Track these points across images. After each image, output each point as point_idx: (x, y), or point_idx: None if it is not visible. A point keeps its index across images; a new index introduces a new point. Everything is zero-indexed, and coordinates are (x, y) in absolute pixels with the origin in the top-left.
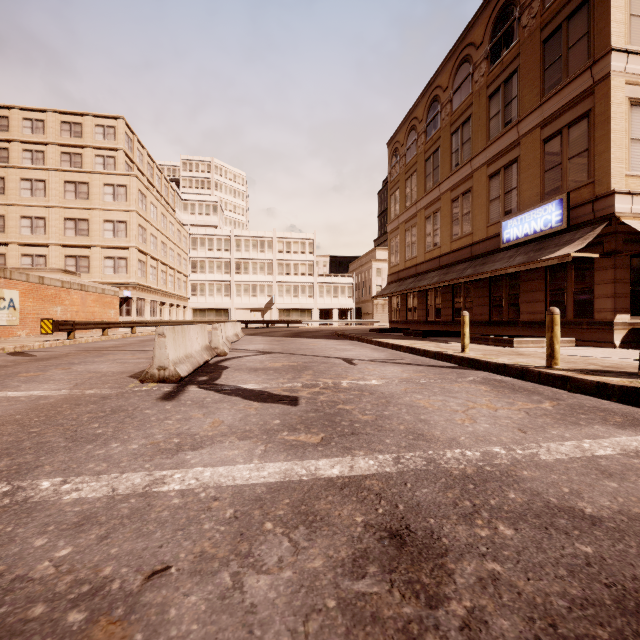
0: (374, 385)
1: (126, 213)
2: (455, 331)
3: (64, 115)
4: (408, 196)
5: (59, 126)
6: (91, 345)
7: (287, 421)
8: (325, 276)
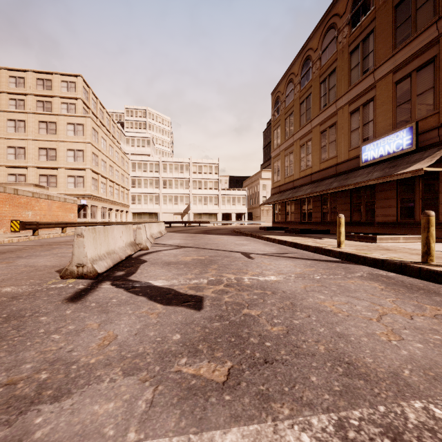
0: (274, 282)
1: (83, 144)
2: (324, 229)
3: (39, 74)
4: (287, 131)
5: (35, 82)
6: (49, 240)
7: (188, 336)
8: (226, 190)
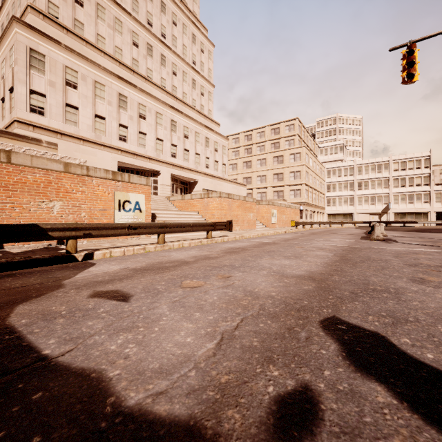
0: None
1: (300, 166)
2: None
3: (272, 126)
4: None
5: (270, 132)
6: (309, 231)
7: (438, 248)
8: None
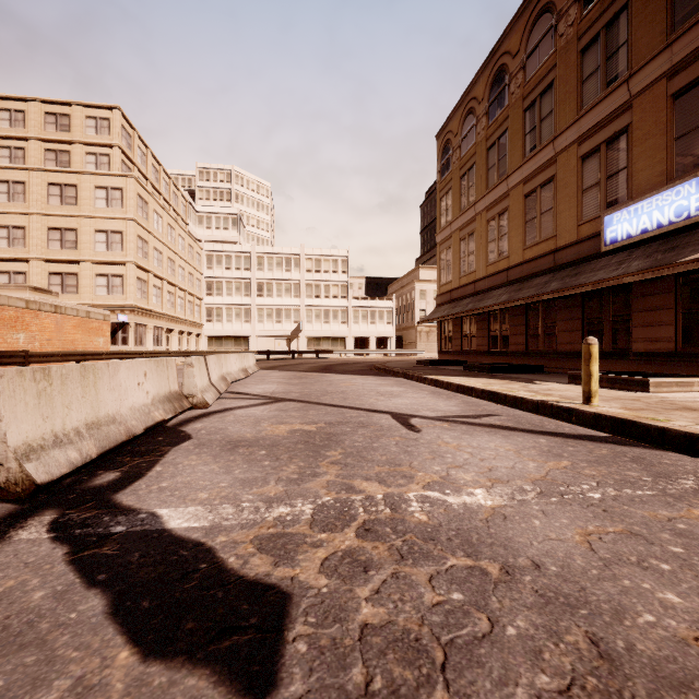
0: (490, 514)
1: (122, 221)
2: (533, 365)
3: (49, 105)
4: (464, 197)
5: (43, 118)
6: None
7: None
8: (360, 299)
